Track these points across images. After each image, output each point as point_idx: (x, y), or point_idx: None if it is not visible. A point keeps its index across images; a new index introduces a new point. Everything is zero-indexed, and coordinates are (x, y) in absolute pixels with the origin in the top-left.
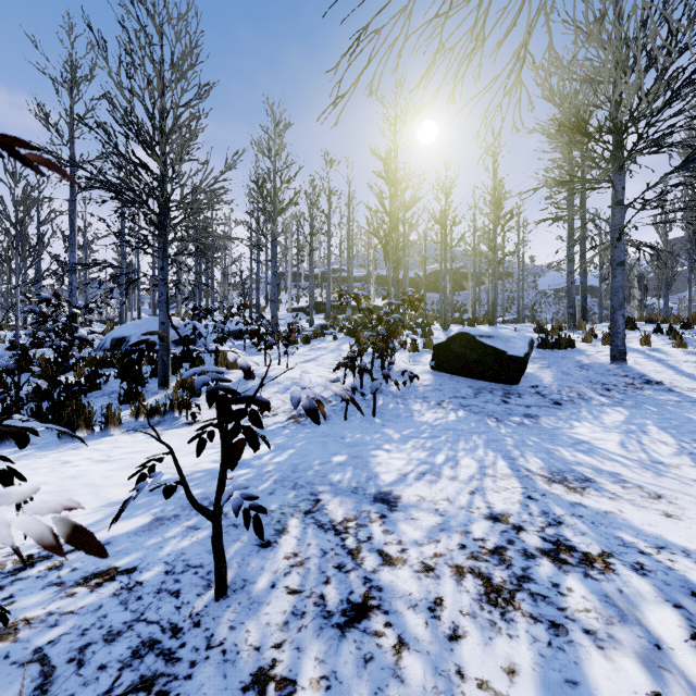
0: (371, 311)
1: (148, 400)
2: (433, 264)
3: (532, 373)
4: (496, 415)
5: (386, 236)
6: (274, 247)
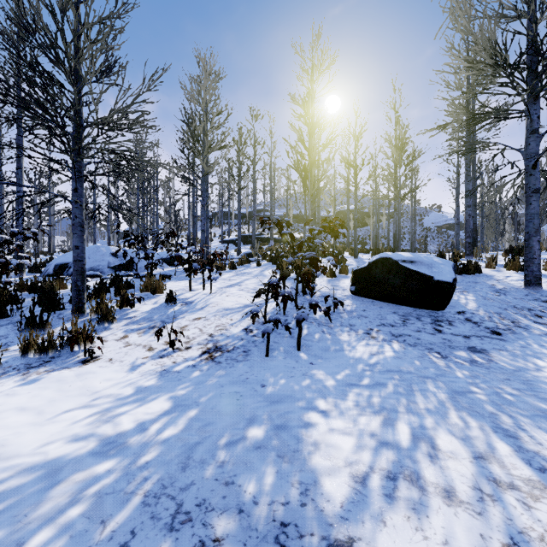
0: (293, 237)
1: (55, 329)
2: (339, 206)
3: (452, 298)
4: (436, 349)
5: (306, 169)
6: (204, 182)
